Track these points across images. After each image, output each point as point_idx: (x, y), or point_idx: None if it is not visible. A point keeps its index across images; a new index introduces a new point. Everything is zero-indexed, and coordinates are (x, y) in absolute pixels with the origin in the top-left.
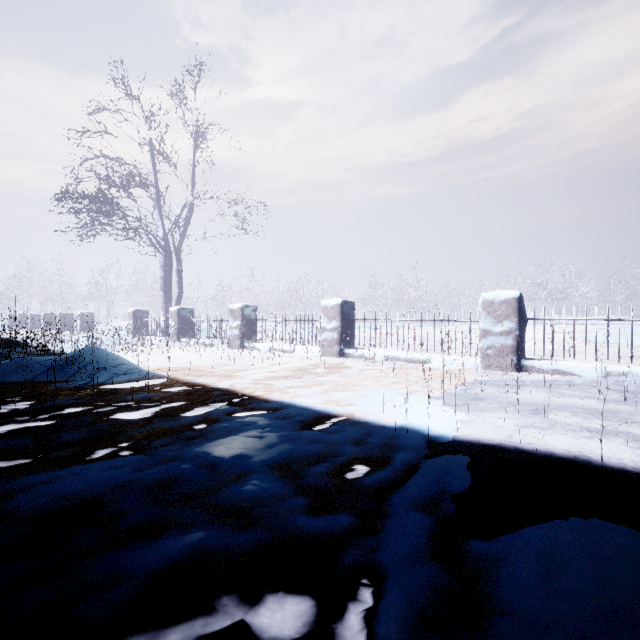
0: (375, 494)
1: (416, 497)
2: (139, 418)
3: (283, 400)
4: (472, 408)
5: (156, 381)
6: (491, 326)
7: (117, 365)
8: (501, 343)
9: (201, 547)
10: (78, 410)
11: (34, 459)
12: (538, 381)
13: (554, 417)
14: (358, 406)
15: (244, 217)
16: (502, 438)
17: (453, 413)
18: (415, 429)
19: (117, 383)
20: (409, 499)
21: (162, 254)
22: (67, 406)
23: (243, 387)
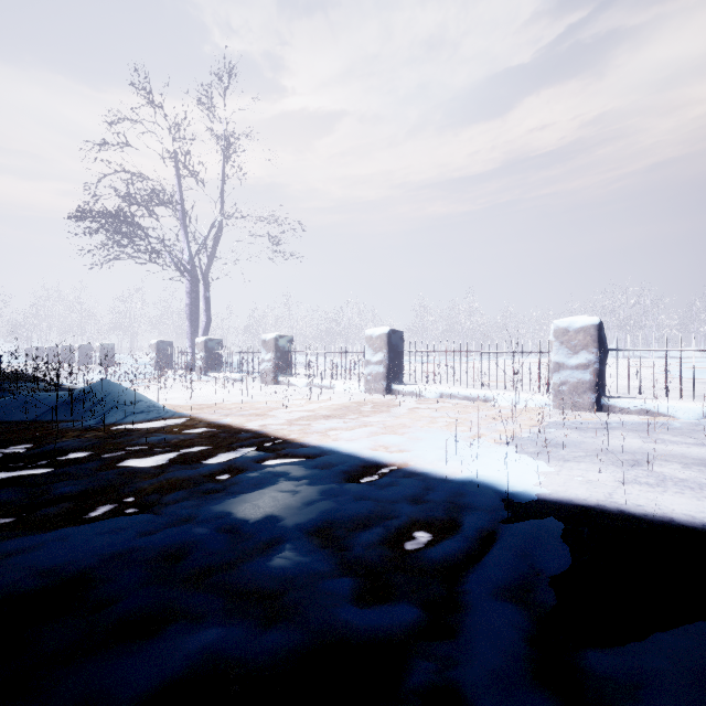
0: (444, 574)
1: (500, 580)
2: (152, 466)
3: (322, 445)
4: (552, 457)
5: (177, 421)
6: (565, 358)
7: (133, 402)
8: (577, 378)
9: (212, 654)
10: (83, 455)
11: (19, 518)
12: (626, 423)
13: (660, 470)
14: (412, 453)
15: (278, 238)
16: (600, 497)
17: (530, 463)
18: (486, 484)
19: (132, 423)
20: (491, 583)
21: (188, 279)
22: (71, 450)
23: (276, 429)
